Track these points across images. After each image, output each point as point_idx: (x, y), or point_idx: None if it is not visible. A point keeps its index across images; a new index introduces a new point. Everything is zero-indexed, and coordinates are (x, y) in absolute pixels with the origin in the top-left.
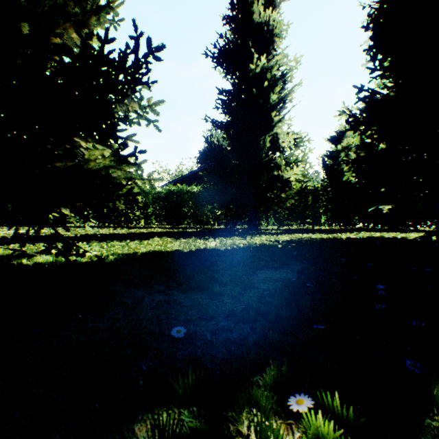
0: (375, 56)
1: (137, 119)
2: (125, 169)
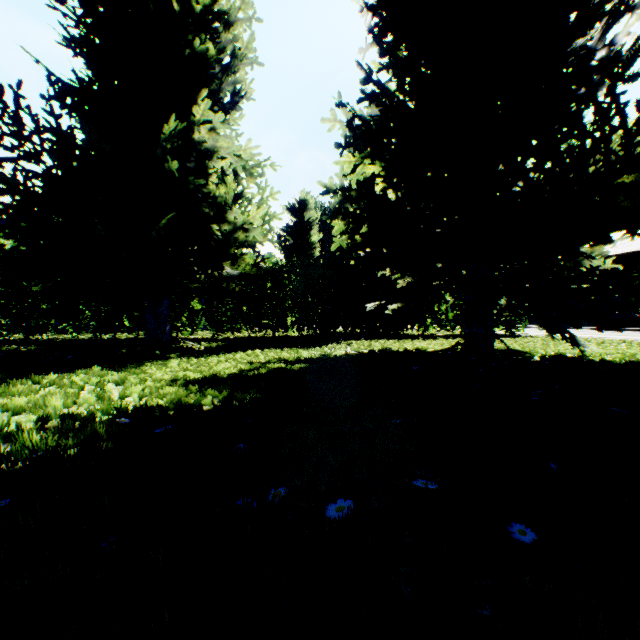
0: (385, 35)
1: None
2: None
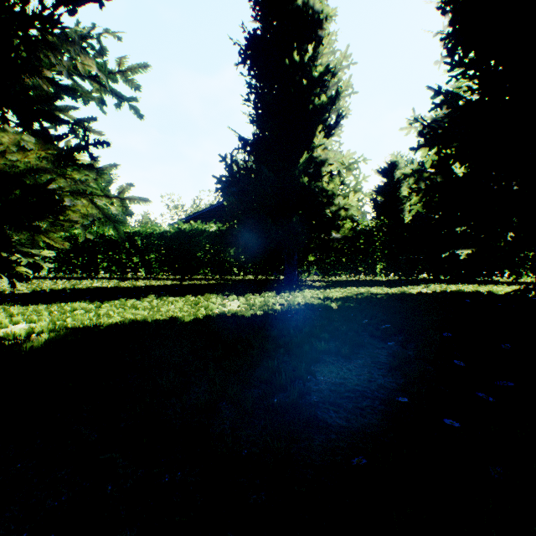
0: (454, 50)
1: (98, 91)
2: (73, 178)
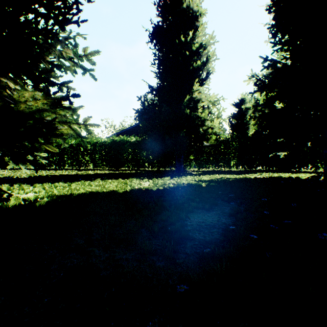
0: (276, 34)
1: (73, 66)
2: (60, 114)
